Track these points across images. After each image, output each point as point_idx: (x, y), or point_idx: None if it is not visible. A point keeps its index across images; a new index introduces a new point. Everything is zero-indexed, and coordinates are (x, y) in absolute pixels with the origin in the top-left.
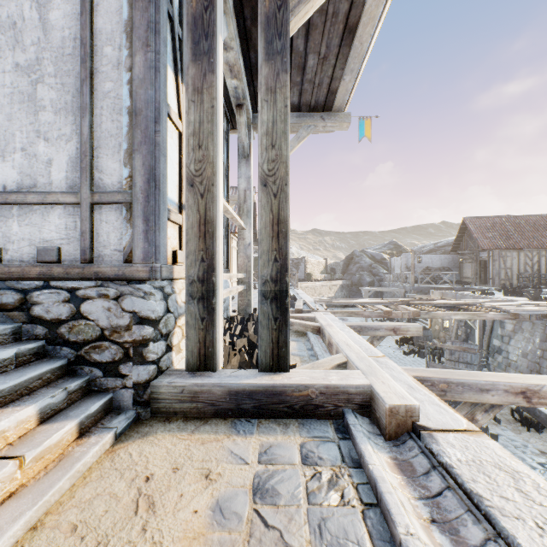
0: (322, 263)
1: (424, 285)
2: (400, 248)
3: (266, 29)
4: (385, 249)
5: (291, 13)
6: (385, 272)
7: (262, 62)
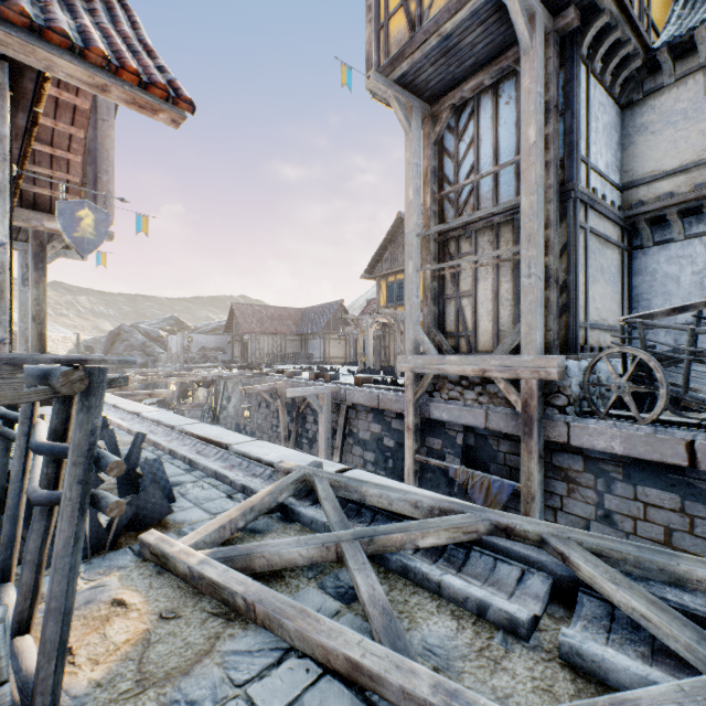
0: (72, 339)
1: (196, 365)
2: (183, 324)
3: (35, 258)
4: (165, 325)
5: (48, 253)
6: (162, 351)
7: (34, 271)
